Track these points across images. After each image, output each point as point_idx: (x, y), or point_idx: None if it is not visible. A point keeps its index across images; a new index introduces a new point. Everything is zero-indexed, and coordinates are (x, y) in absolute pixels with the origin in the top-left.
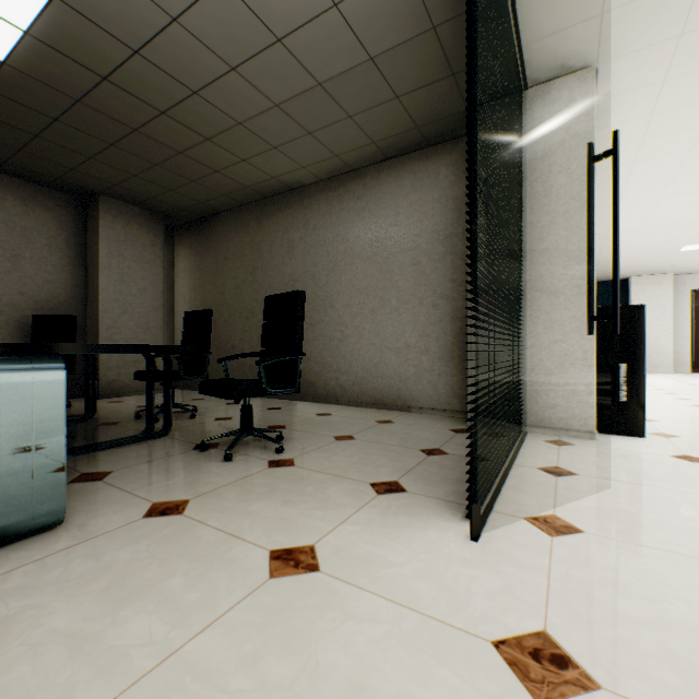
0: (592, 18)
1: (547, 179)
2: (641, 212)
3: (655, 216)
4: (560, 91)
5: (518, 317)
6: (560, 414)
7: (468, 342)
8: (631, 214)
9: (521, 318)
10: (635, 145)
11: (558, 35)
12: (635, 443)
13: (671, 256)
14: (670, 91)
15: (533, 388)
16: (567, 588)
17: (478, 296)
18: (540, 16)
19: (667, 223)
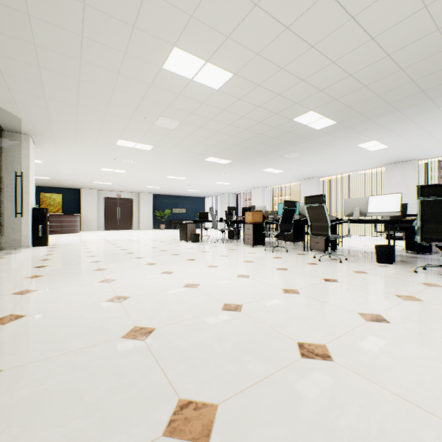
0: (25, 128)
1: (13, 164)
2: (70, 169)
3: (76, 171)
4: (18, 137)
5: (1, 209)
6: (18, 241)
7: None
8: (67, 169)
9: (3, 210)
10: (55, 153)
11: (14, 127)
12: (43, 247)
13: (92, 183)
14: (59, 146)
15: (8, 234)
16: None
17: None
18: (6, 122)
19: (82, 174)
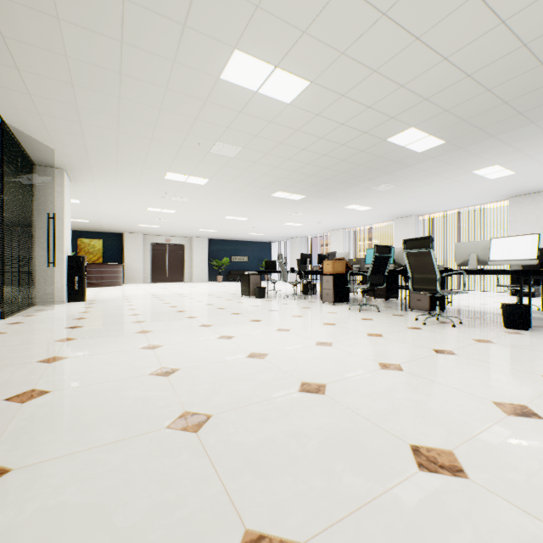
0: (59, 161)
1: (46, 205)
2: (111, 209)
3: (118, 212)
4: (52, 173)
5: (32, 258)
6: (52, 296)
7: (1, 269)
8: (107, 209)
9: (34, 258)
10: (94, 191)
11: (47, 160)
12: (79, 303)
13: (137, 227)
14: (97, 182)
15: (40, 287)
16: (27, 319)
17: (6, 256)
18: (37, 154)
19: (125, 215)
